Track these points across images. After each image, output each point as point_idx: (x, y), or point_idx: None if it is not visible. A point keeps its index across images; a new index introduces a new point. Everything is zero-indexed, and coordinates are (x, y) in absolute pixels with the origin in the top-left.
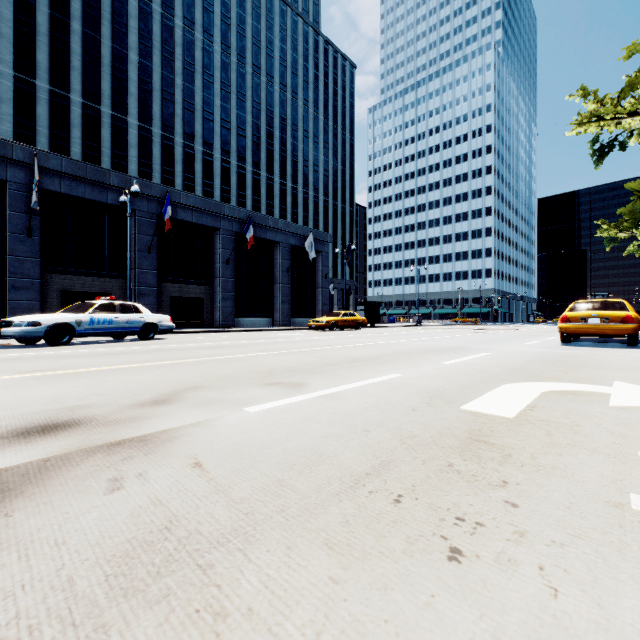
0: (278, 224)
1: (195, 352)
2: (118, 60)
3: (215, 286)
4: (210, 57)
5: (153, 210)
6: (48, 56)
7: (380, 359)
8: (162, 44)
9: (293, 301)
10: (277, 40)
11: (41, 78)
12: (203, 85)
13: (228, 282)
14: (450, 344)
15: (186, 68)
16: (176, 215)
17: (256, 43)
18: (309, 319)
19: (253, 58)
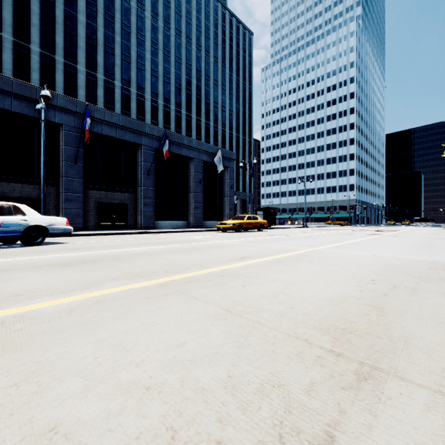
0: (192, 143)
1: (4, 282)
2: (69, 20)
3: (138, 194)
4: (142, 21)
5: (79, 125)
6: (12, 14)
7: (412, 339)
8: (105, 9)
9: (205, 207)
10: (194, 11)
11: (6, 31)
12: (137, 43)
13: (149, 190)
14: (402, 255)
15: (124, 29)
16: (101, 131)
17: (178, 13)
18: (218, 222)
19: (176, 24)
